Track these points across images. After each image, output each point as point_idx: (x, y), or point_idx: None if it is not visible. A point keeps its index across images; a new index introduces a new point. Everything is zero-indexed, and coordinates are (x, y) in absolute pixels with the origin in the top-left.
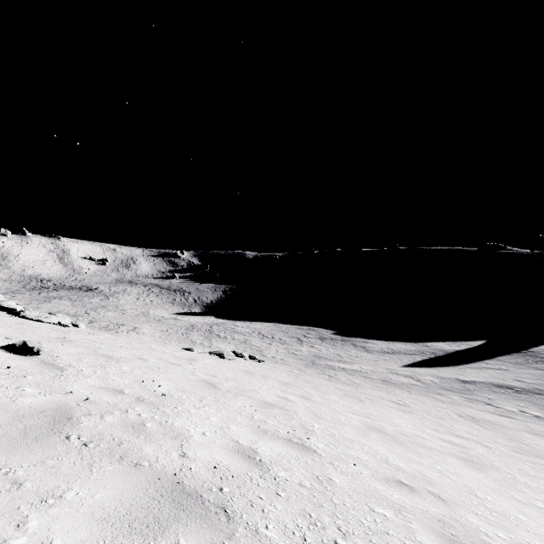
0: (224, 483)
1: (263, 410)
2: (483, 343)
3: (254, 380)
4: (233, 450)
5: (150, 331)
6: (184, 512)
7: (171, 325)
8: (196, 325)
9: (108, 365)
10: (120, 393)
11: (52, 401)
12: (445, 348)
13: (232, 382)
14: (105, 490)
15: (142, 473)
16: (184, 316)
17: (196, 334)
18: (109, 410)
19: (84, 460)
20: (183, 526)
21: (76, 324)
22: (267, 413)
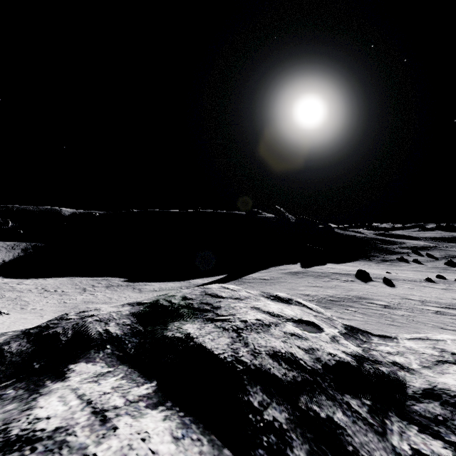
0: None
1: None
2: (224, 277)
3: None
4: None
5: None
6: None
7: None
8: None
9: None
10: None
11: None
12: (199, 283)
13: None
14: None
15: None
16: None
17: None
18: None
19: None
20: None
21: None
22: None
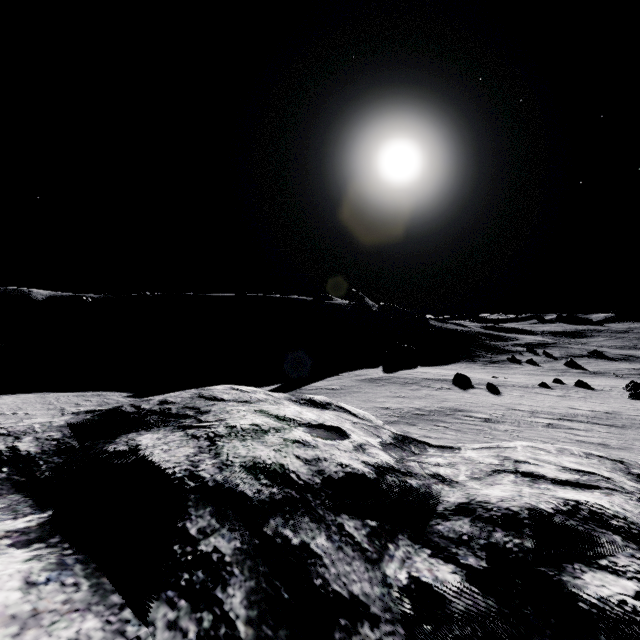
0: None
1: None
2: (276, 387)
3: None
4: None
5: None
6: None
7: None
8: None
9: None
10: None
11: None
12: None
13: None
14: None
15: None
16: None
17: None
18: None
19: None
20: None
21: None
22: None
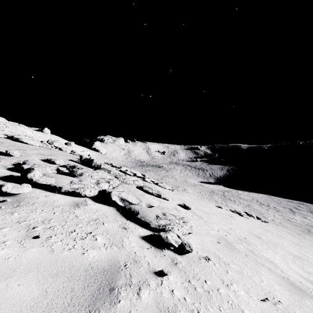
0: (310, 290)
1: (297, 260)
2: None
3: (275, 237)
4: (301, 276)
5: (192, 192)
6: (303, 294)
7: (201, 189)
8: (214, 190)
9: (210, 217)
10: (230, 234)
11: (217, 234)
12: None
13: (264, 236)
14: (270, 275)
15: (275, 273)
16: (205, 184)
17: (216, 196)
18: (236, 242)
19: (252, 261)
20: (308, 299)
21: (173, 189)
22: (301, 262)
